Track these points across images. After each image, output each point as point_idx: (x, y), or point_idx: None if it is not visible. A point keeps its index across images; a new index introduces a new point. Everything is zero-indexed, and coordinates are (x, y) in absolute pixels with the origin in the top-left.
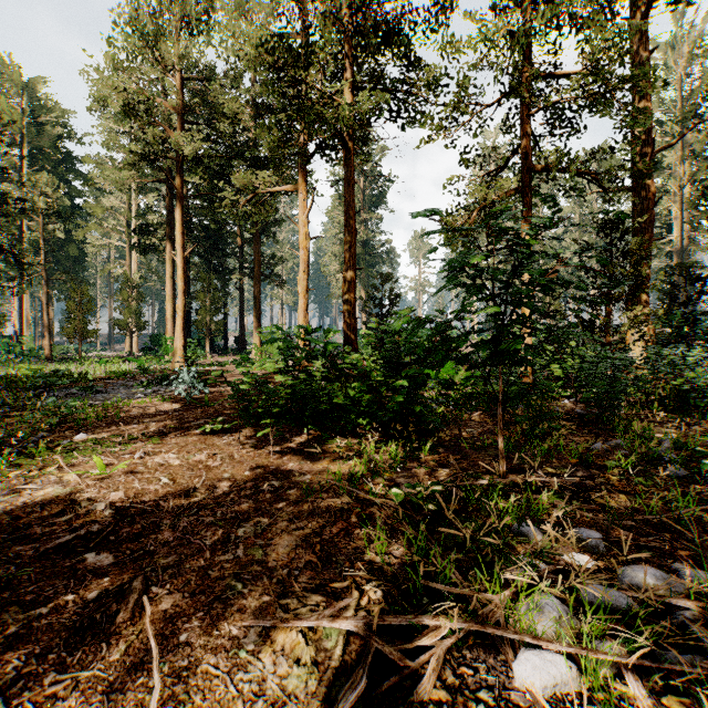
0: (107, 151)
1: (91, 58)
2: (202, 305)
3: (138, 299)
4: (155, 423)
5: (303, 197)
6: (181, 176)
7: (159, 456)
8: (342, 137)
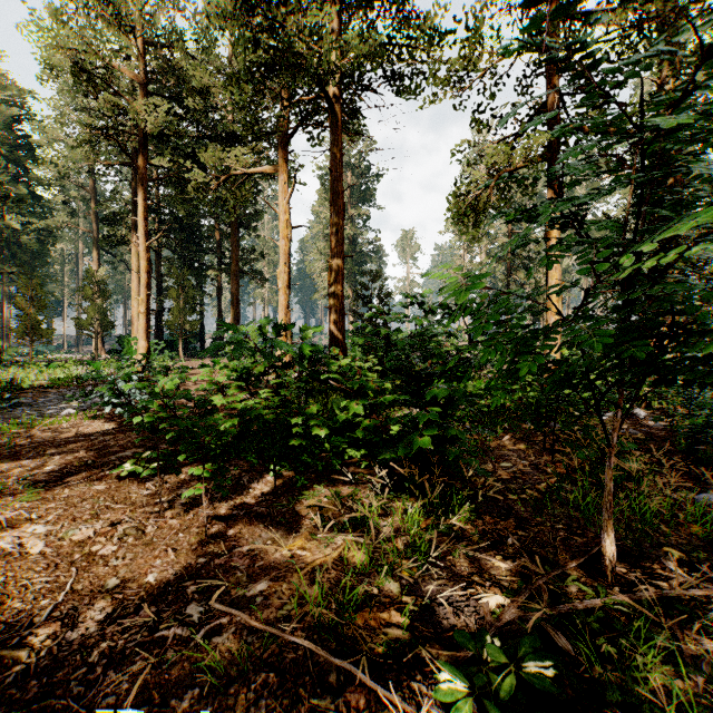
0: (61, 126)
1: (32, 10)
2: (175, 304)
3: (104, 296)
4: (60, 456)
5: (284, 180)
6: (145, 154)
7: (17, 531)
8: (327, 97)
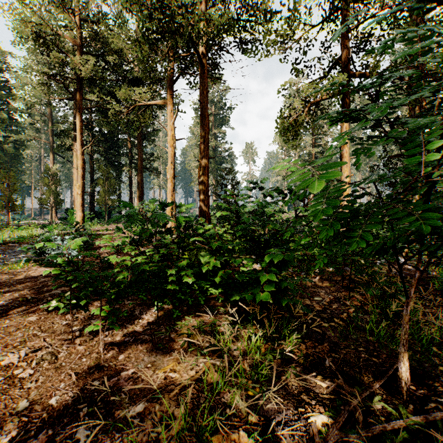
0: (27, 74)
1: None
2: (102, 188)
3: (56, 183)
4: (11, 293)
5: (171, 109)
6: (81, 92)
7: None
8: (198, 54)
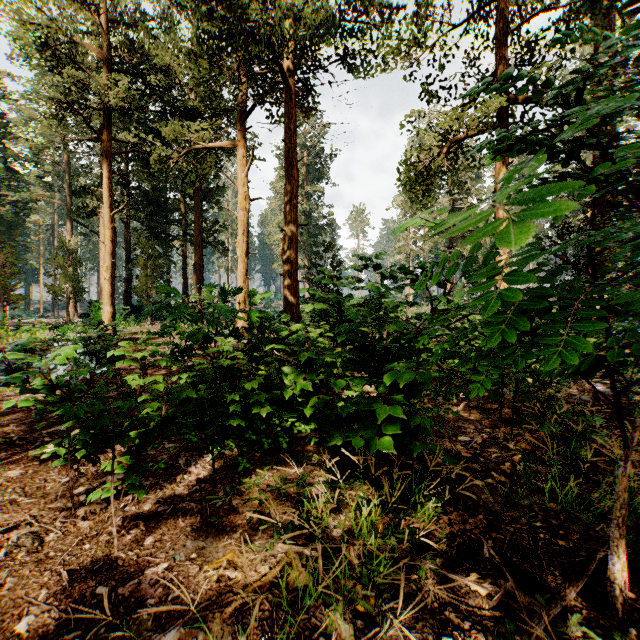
0: (31, 102)
1: None
2: (142, 271)
3: (75, 264)
4: None
5: (242, 155)
6: (110, 129)
7: None
8: (281, 70)
